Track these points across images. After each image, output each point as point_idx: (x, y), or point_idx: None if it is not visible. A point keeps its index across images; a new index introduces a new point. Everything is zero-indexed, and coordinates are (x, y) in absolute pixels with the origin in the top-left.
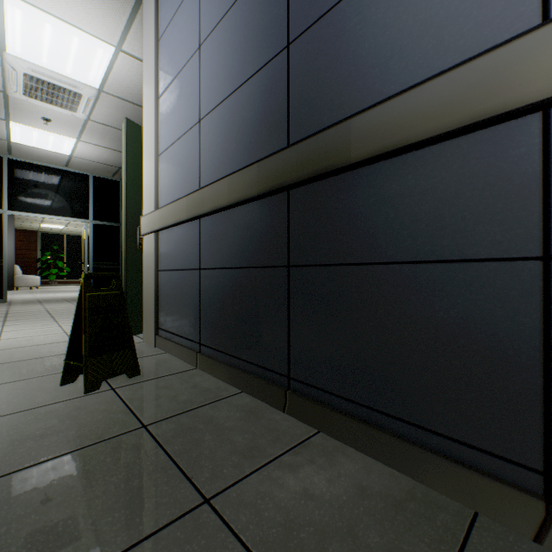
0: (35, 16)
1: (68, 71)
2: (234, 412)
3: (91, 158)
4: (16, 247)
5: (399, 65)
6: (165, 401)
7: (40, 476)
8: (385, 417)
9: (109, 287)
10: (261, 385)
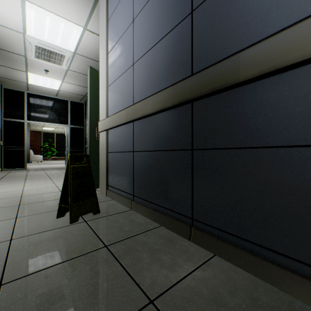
0: (41, 13)
1: (58, 43)
2: (158, 239)
3: (69, 91)
4: (31, 140)
5: (276, 13)
6: (116, 230)
7: (48, 277)
8: (264, 250)
9: (83, 162)
10: (174, 223)
